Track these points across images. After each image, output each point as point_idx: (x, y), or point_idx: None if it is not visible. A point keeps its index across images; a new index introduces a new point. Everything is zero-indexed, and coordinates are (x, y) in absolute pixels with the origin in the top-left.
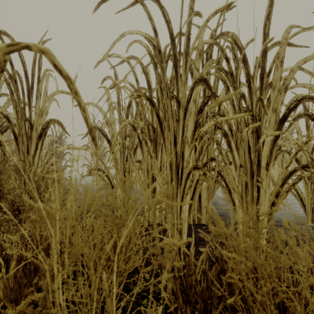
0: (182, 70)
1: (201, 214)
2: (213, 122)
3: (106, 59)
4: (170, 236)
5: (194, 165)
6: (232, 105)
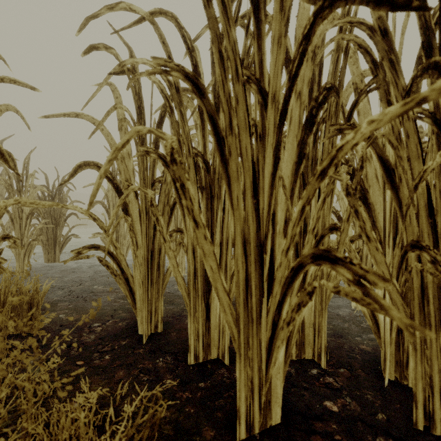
0: (274, 9)
1: (305, 339)
2: (397, 107)
3: (104, 13)
4: (244, 417)
5: (317, 249)
6: (385, 104)
